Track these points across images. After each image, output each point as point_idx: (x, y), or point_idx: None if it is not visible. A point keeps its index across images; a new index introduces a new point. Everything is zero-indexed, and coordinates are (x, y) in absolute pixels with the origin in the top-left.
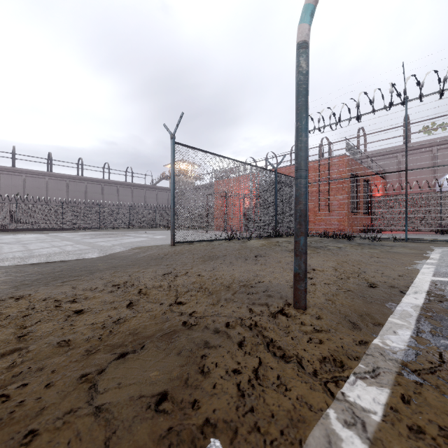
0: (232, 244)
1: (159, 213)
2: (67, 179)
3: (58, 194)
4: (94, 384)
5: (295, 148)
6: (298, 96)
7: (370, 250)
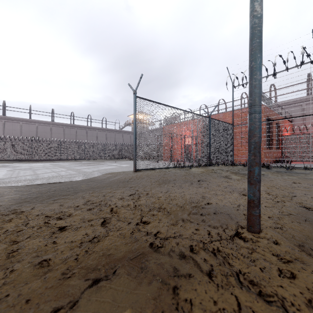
0: (179, 171)
1: (124, 149)
2: (64, 126)
3: (58, 136)
4: None
5: (249, 86)
6: (253, 38)
7: (289, 176)
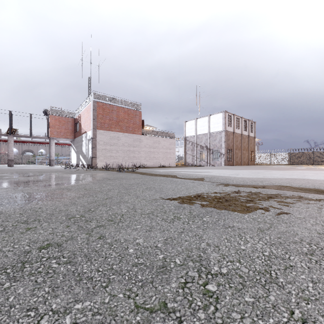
0: None
1: None
2: None
3: None
4: None
5: None
6: None
7: None
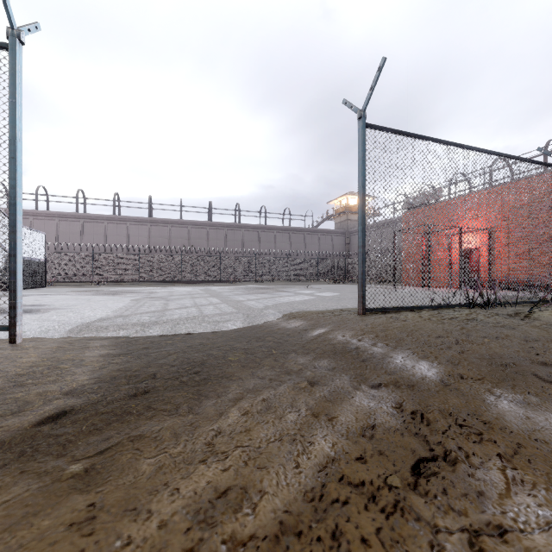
0: (503, 321)
1: (321, 263)
2: (225, 228)
3: (217, 244)
4: None
5: None
6: None
7: None
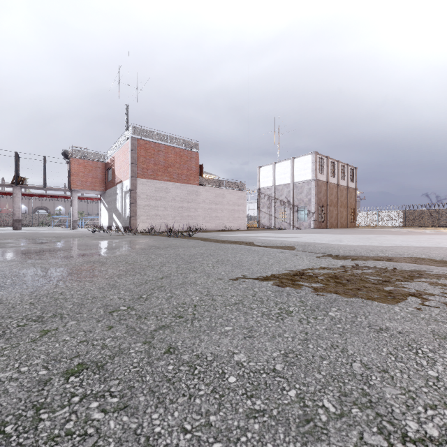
0: None
1: None
2: None
3: None
4: None
5: None
6: None
7: None
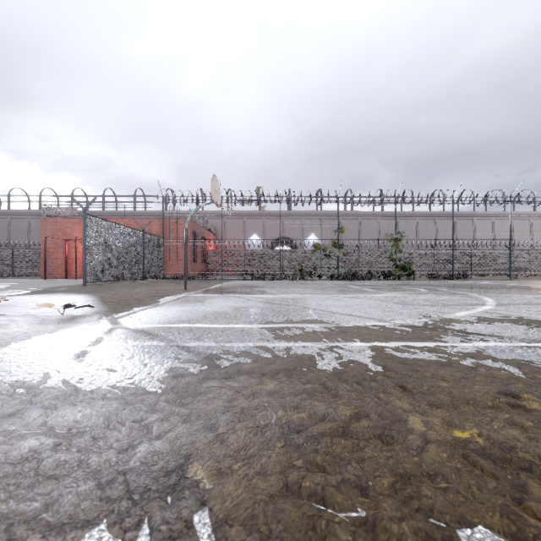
0: (130, 282)
1: None
2: None
3: None
4: (164, 293)
5: (185, 252)
6: (186, 240)
7: (203, 283)
